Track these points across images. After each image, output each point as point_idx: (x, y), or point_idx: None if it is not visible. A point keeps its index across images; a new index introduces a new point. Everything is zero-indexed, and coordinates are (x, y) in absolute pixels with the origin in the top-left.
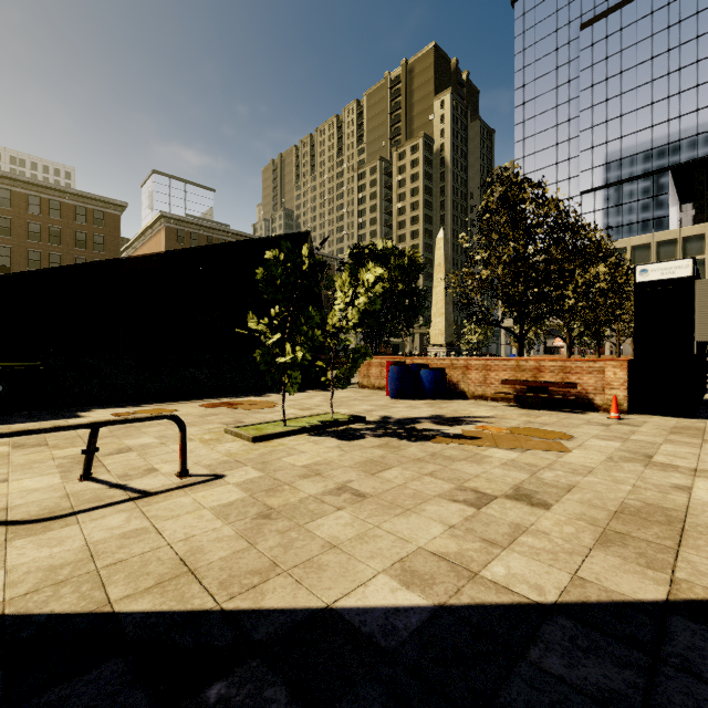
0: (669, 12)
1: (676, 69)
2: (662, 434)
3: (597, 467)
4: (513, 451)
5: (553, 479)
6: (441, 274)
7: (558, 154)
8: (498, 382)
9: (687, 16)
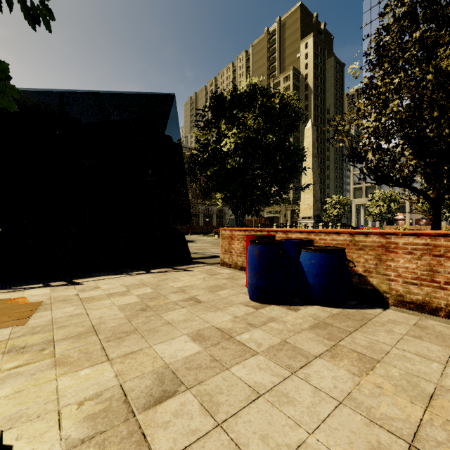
0: None
1: None
2: None
3: None
4: None
5: None
6: (310, 158)
7: None
8: None
9: None
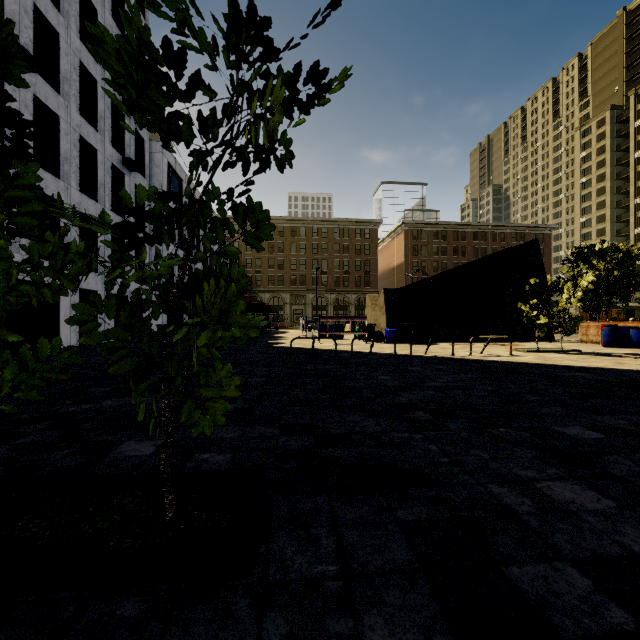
0: None
1: None
2: None
3: None
4: None
5: None
6: None
7: None
8: None
9: None
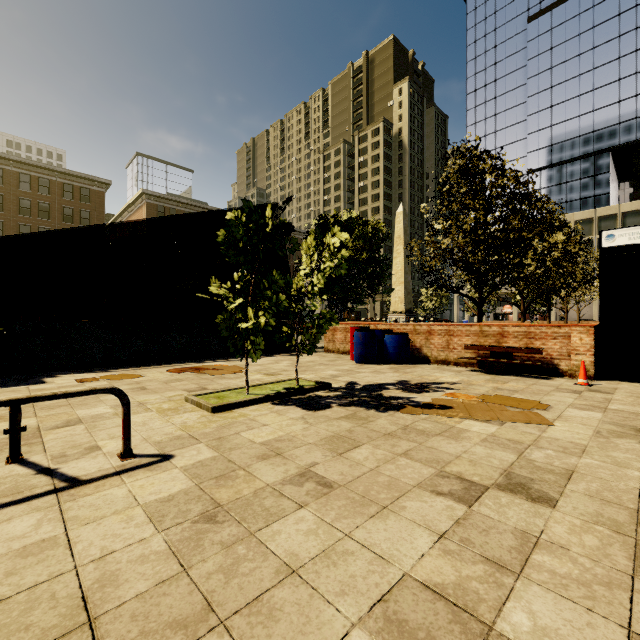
0: (610, 6)
1: (616, 57)
2: (639, 402)
3: (589, 444)
4: (491, 424)
5: (545, 461)
6: (401, 246)
7: (506, 136)
8: (461, 347)
9: (626, 9)
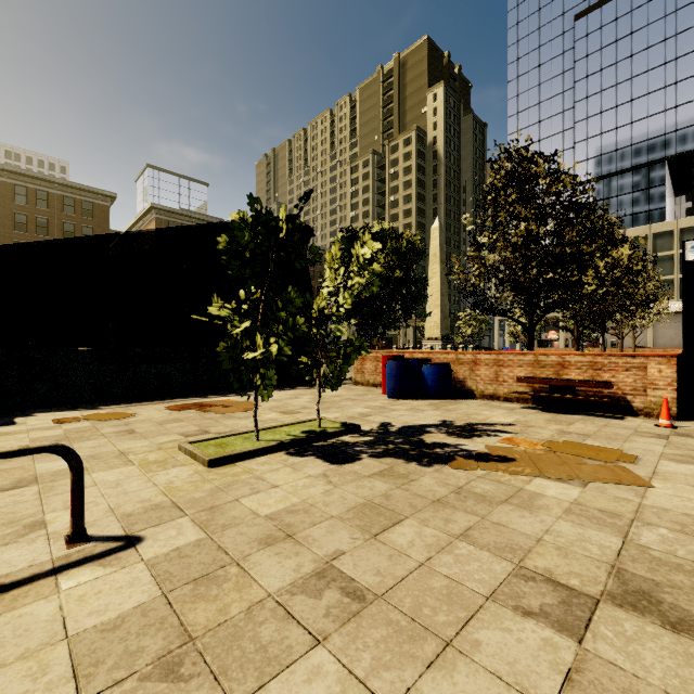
0: (666, 1)
1: (673, 58)
2: None
3: None
4: (570, 485)
5: (664, 549)
6: (437, 265)
7: (552, 146)
8: (512, 379)
9: (684, 4)
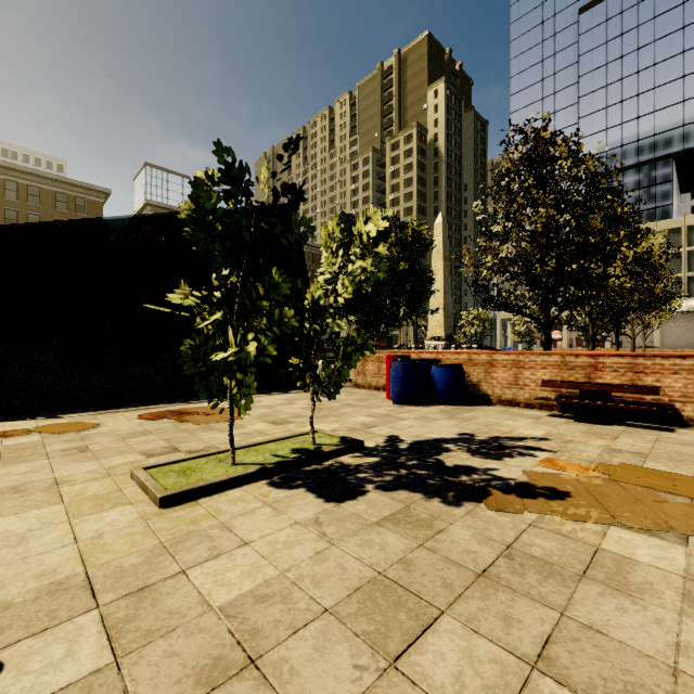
0: None
1: (680, 51)
2: None
3: None
4: (664, 540)
5: None
6: (440, 262)
7: None
8: (535, 383)
9: None
